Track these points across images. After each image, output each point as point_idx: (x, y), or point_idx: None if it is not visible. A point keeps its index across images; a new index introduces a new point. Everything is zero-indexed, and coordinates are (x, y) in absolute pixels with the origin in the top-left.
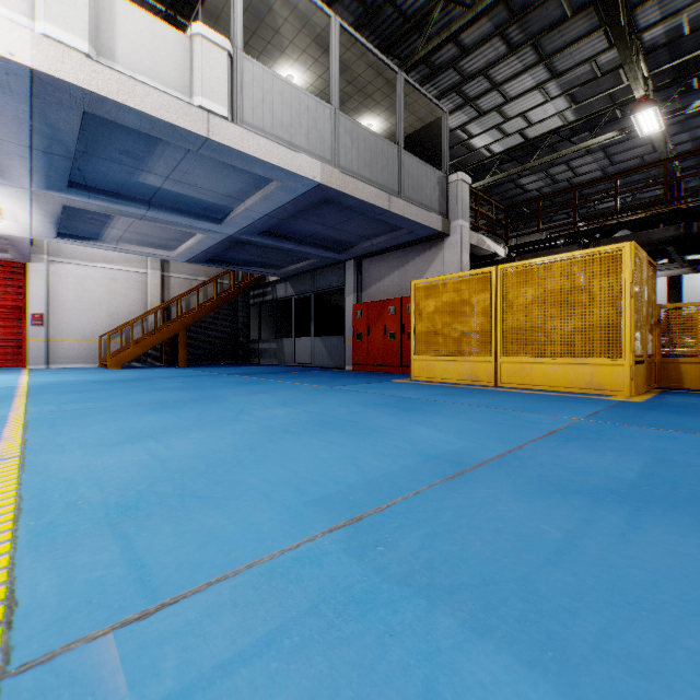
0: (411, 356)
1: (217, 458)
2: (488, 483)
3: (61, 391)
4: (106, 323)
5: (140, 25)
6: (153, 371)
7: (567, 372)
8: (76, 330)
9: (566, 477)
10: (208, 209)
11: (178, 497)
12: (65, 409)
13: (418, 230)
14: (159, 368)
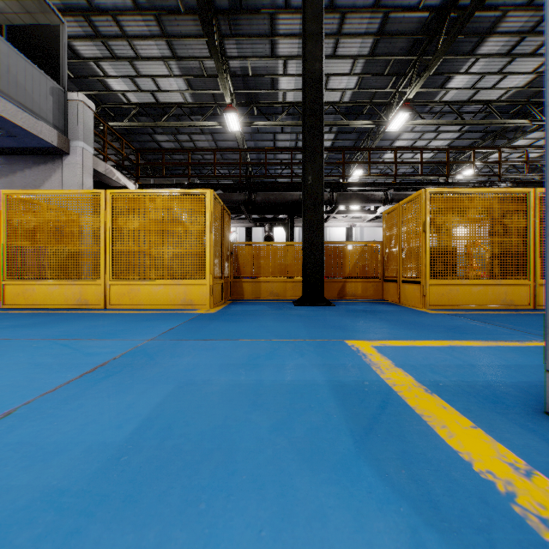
0: (3, 279)
1: None
2: None
3: None
4: None
5: None
6: None
7: (168, 292)
8: None
9: (3, 484)
10: None
11: None
12: None
13: (22, 135)
14: None
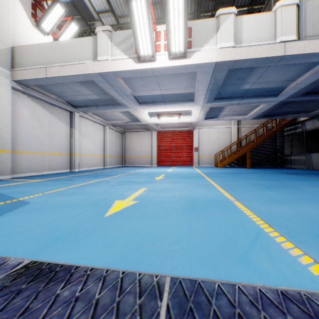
0: None
1: None
2: None
3: (215, 176)
4: (216, 149)
5: (251, 21)
6: (238, 169)
7: None
8: (206, 153)
9: None
10: (271, 91)
11: None
12: (226, 183)
13: None
14: (238, 168)
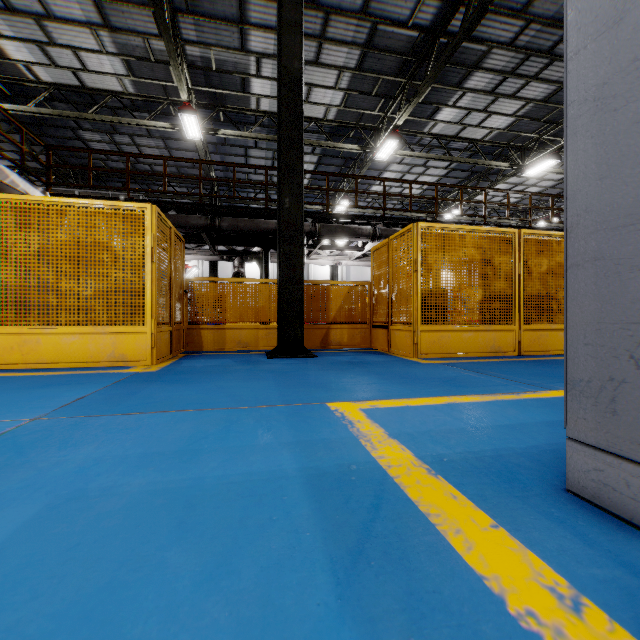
0: None
1: None
2: None
3: None
4: None
5: None
6: None
7: (86, 343)
8: None
9: None
10: None
11: None
12: None
13: None
14: None
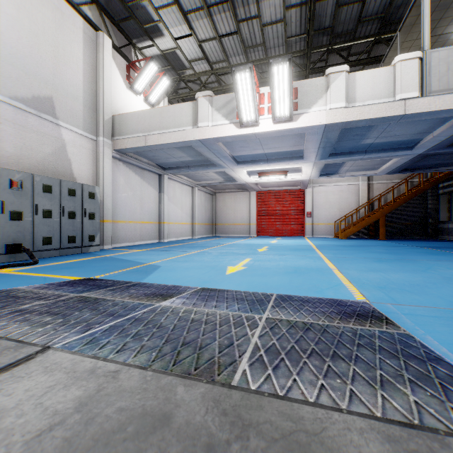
0: None
1: (414, 283)
2: None
3: (328, 248)
4: (337, 214)
5: (366, 77)
6: (364, 241)
7: None
8: (323, 219)
9: None
10: (402, 144)
11: (399, 289)
12: (337, 256)
13: None
14: (367, 239)
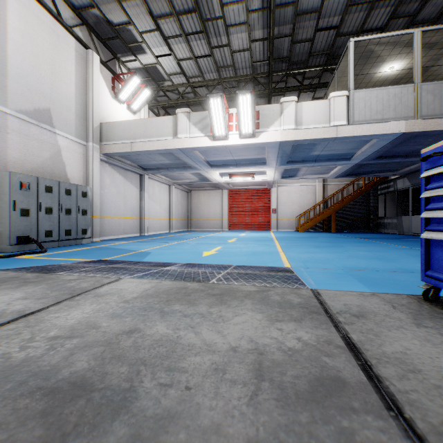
0: None
1: (327, 258)
2: (407, 274)
3: (285, 239)
4: (298, 211)
5: (310, 107)
6: (318, 234)
7: None
8: (286, 215)
9: None
10: (342, 156)
11: (315, 261)
12: (288, 244)
13: None
14: (321, 232)
